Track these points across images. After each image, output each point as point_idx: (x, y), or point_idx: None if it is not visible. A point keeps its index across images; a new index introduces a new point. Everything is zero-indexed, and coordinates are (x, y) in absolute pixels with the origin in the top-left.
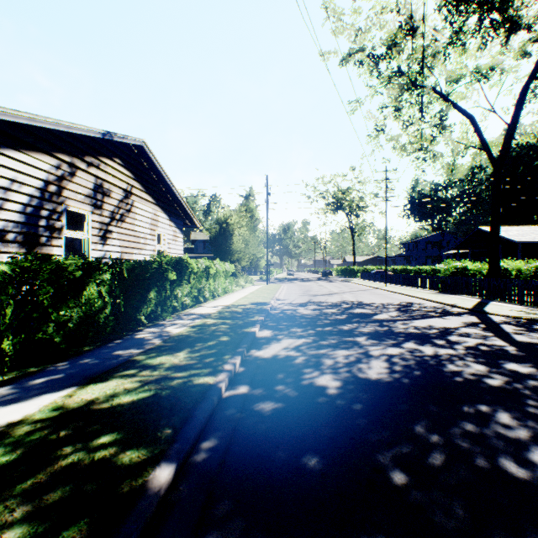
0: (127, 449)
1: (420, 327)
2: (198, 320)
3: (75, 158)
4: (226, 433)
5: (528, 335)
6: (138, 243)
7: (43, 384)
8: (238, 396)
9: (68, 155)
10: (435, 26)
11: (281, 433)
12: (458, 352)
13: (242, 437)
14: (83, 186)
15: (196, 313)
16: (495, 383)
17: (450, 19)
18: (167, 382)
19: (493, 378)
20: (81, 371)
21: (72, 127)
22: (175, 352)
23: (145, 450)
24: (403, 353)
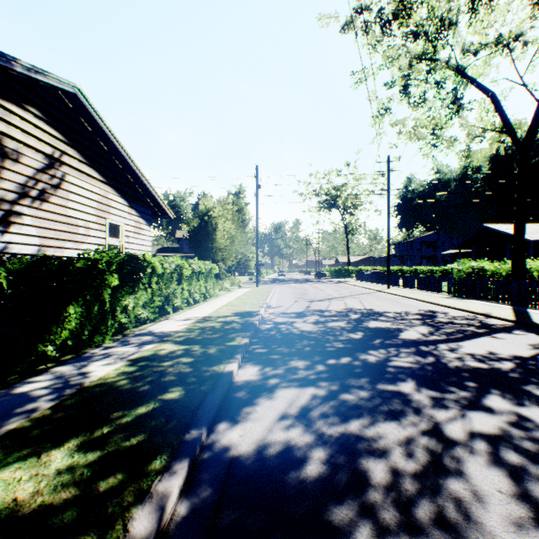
0: None
1: (481, 356)
2: (150, 346)
3: None
4: None
5: None
6: (74, 233)
7: None
8: None
9: None
10: None
11: None
12: None
13: None
14: None
15: (154, 331)
16: None
17: None
18: None
19: None
20: None
21: None
22: (49, 448)
23: None
24: (510, 432)
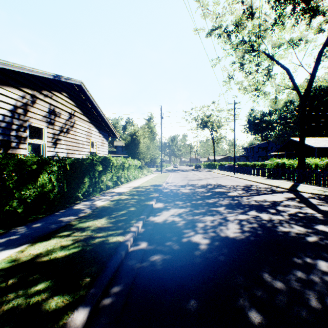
0: (55, 295)
1: (258, 200)
2: (116, 196)
3: (35, 91)
4: (129, 279)
5: (327, 206)
6: (78, 147)
7: (5, 242)
8: (139, 250)
9: (31, 89)
10: (265, 12)
11: (168, 279)
12: (285, 218)
13: (141, 283)
14: (41, 109)
15: (115, 191)
16: (312, 240)
17: (275, 8)
18: (91, 241)
19: (311, 236)
20: (33, 233)
21: (33, 70)
22: (99, 218)
23: (68, 296)
24: (249, 218)
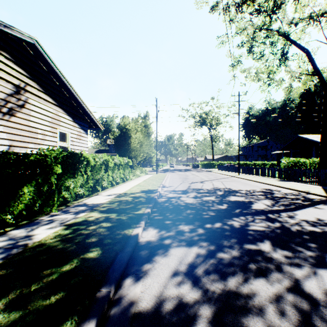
0: None
1: (312, 222)
2: (83, 214)
3: None
4: None
5: None
6: (34, 138)
7: None
8: None
9: None
10: None
11: None
12: None
13: None
14: None
15: (87, 203)
16: None
17: None
18: None
19: None
20: None
21: None
22: None
23: None
24: None
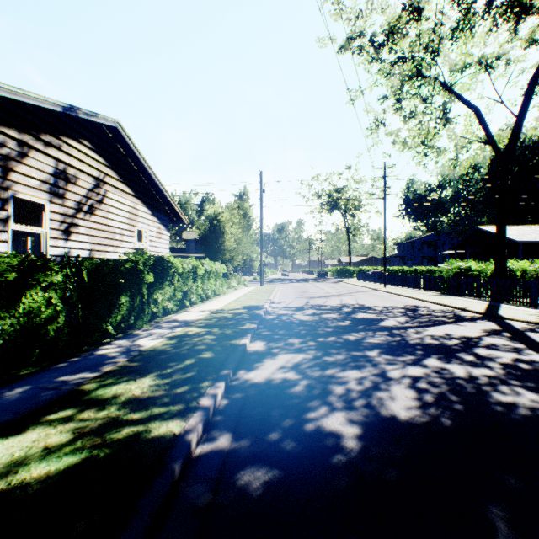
0: None
1: (437, 336)
2: (180, 329)
3: (26, 134)
4: None
5: None
6: (112, 239)
7: None
8: (214, 455)
9: (16, 129)
10: (441, 8)
11: None
12: (496, 372)
13: None
14: (38, 169)
15: (179, 319)
16: None
17: (458, 0)
18: (113, 433)
19: None
20: None
21: (18, 93)
22: (139, 377)
23: None
24: (430, 374)
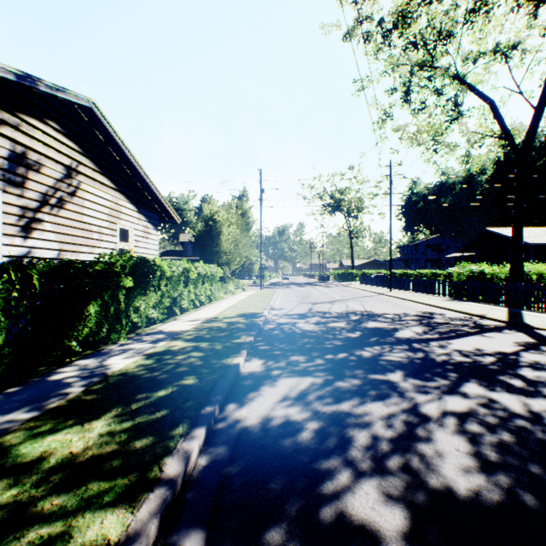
0: None
1: (467, 352)
2: (163, 343)
3: None
4: None
5: None
6: (88, 238)
7: None
8: None
9: None
10: None
11: None
12: None
13: None
14: None
15: (165, 330)
16: None
17: None
18: (5, 544)
19: None
20: None
21: None
22: (89, 419)
23: None
24: (477, 410)
